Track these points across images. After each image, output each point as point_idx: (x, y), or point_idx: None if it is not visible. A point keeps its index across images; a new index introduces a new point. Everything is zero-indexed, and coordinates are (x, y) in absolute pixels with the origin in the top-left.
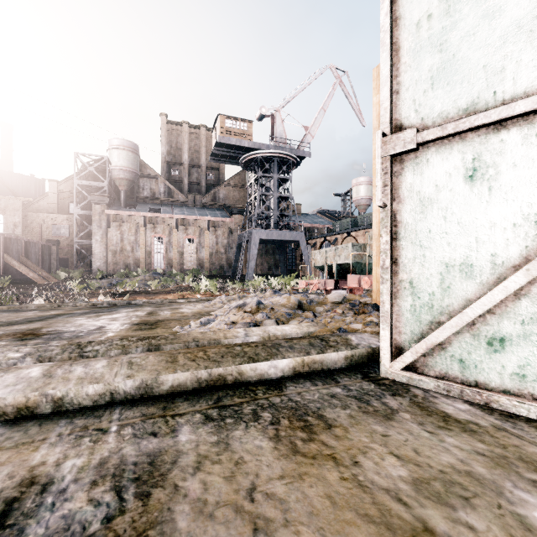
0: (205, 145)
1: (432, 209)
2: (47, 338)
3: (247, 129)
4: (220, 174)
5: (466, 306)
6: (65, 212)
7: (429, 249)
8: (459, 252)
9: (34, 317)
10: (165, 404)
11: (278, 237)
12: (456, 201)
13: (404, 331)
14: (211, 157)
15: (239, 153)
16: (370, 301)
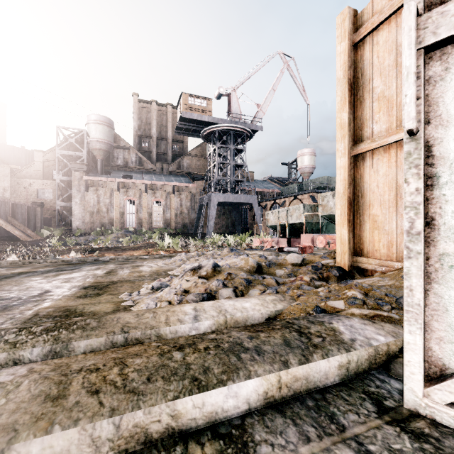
0: (171, 121)
1: None
2: None
3: (207, 106)
4: (184, 146)
5: None
6: (49, 178)
7: None
8: None
9: None
10: None
11: (234, 199)
12: None
13: (448, 339)
14: (176, 130)
15: (200, 127)
16: (332, 263)
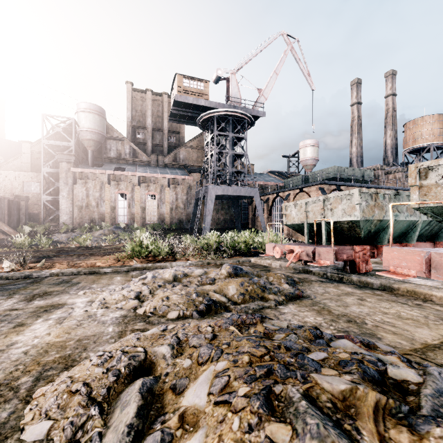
0: (167, 111)
1: None
2: None
3: (203, 89)
4: (180, 137)
5: None
6: (38, 171)
7: None
8: None
9: None
10: None
11: (233, 192)
12: None
13: None
14: (170, 117)
15: (196, 113)
16: None
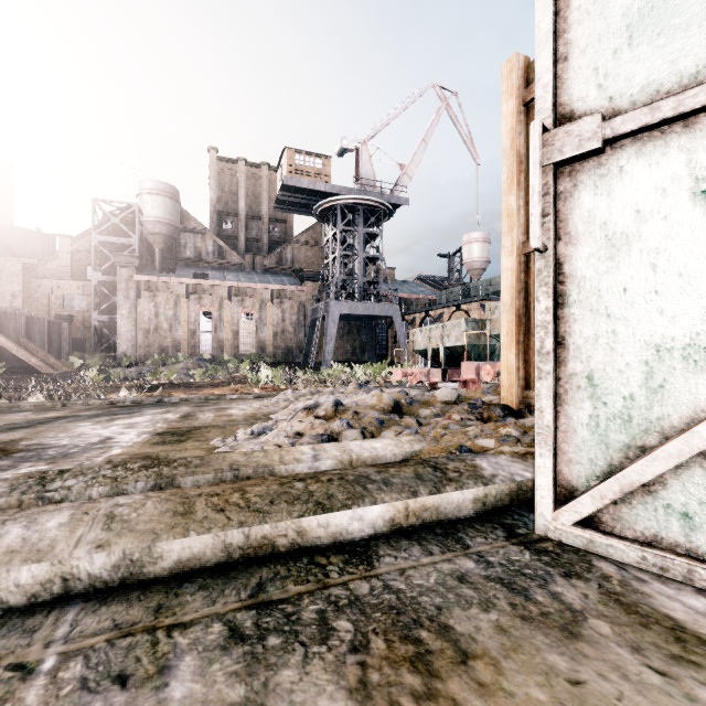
0: (267, 189)
1: (630, 252)
2: (19, 458)
3: (323, 168)
4: (287, 228)
5: (697, 420)
6: (82, 278)
7: (623, 321)
8: (682, 325)
9: (21, 422)
10: (162, 597)
11: (364, 311)
12: (677, 237)
13: (576, 460)
14: (276, 205)
15: (313, 200)
16: (497, 401)
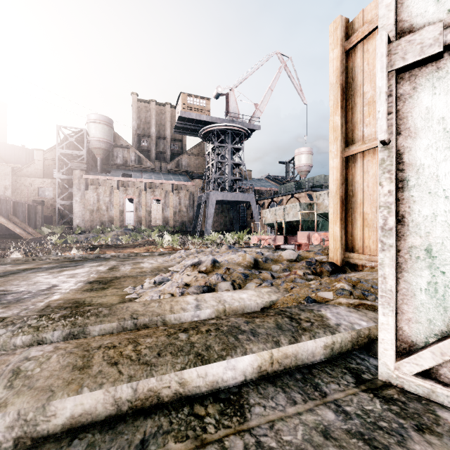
0: (169, 120)
1: None
2: None
3: (205, 105)
4: (182, 145)
5: None
6: (50, 177)
7: None
8: None
9: None
10: None
11: (232, 198)
12: None
13: (415, 319)
14: (175, 129)
15: (199, 126)
16: (326, 259)
